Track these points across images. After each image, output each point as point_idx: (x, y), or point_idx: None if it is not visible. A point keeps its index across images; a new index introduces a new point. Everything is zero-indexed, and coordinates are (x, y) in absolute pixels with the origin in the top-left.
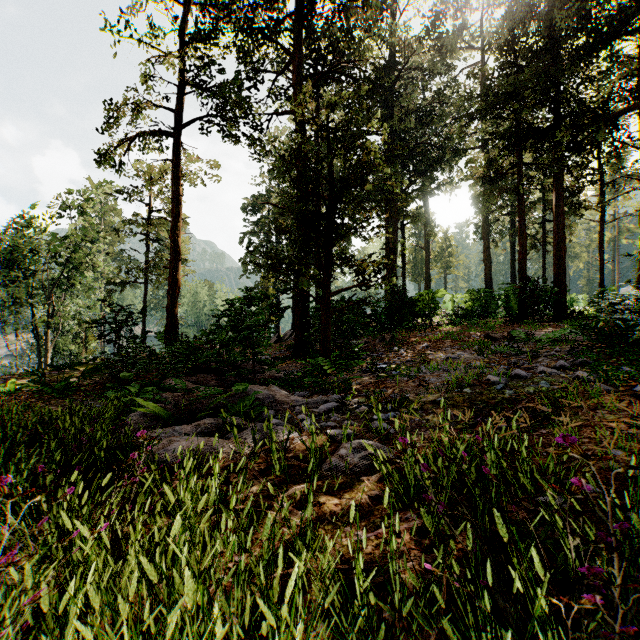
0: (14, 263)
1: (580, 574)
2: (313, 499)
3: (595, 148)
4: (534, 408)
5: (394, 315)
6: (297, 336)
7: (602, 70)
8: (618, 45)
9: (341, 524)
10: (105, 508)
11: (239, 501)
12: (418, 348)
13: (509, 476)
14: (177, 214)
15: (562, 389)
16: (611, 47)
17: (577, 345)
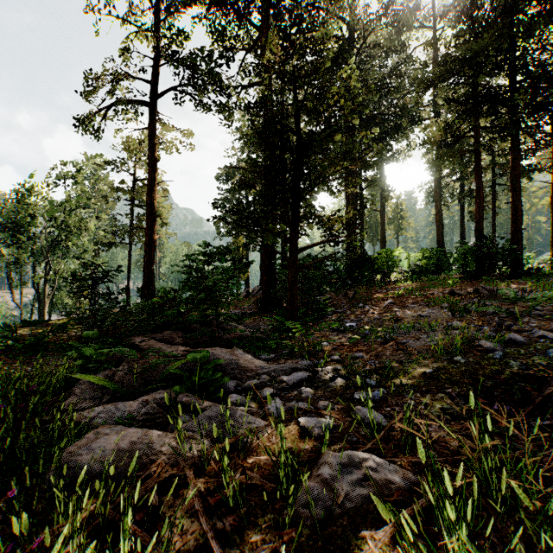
0: (16, 226)
1: None
2: None
3: (551, 111)
4: None
5: (354, 272)
6: (264, 292)
7: None
8: None
9: None
10: None
11: None
12: (383, 304)
13: None
14: (153, 178)
15: None
16: None
17: None
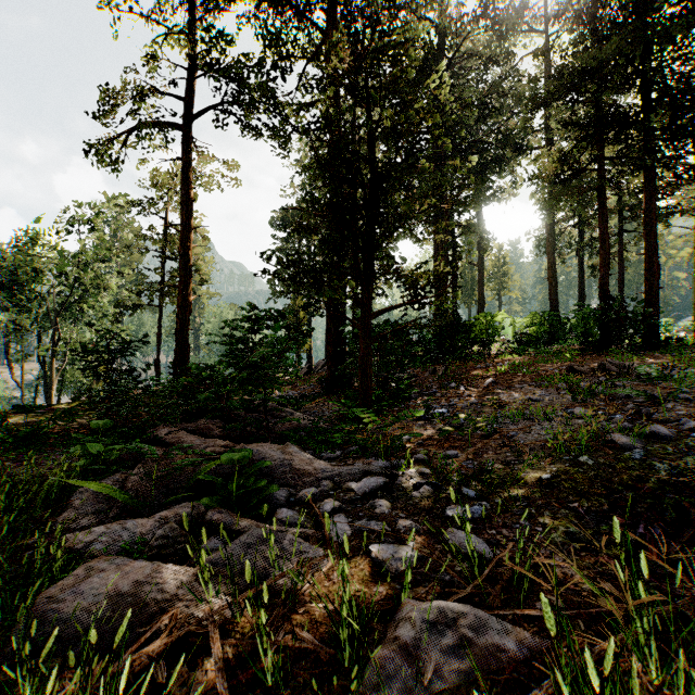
0: (16, 284)
1: None
2: None
3: None
4: None
5: (445, 342)
6: (330, 368)
7: None
8: None
9: None
10: None
11: None
12: (482, 384)
13: None
14: (188, 223)
15: None
16: None
17: None
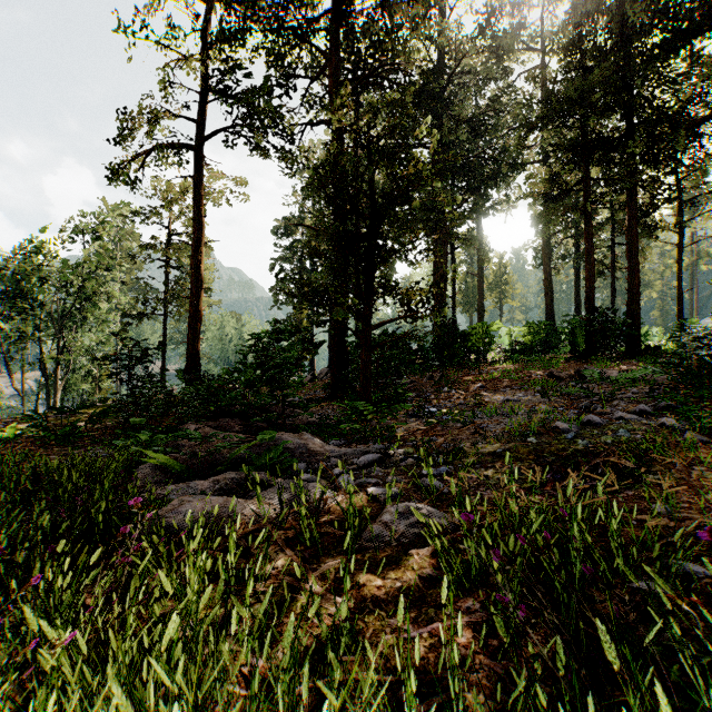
0: (20, 293)
1: (705, 699)
2: (350, 579)
3: (673, 160)
4: (615, 463)
5: (443, 351)
6: (334, 375)
7: (682, 71)
8: (700, 42)
9: (385, 614)
10: (99, 586)
11: (259, 581)
12: (472, 389)
13: (595, 554)
14: (199, 237)
15: (648, 440)
16: (692, 45)
17: (657, 386)
